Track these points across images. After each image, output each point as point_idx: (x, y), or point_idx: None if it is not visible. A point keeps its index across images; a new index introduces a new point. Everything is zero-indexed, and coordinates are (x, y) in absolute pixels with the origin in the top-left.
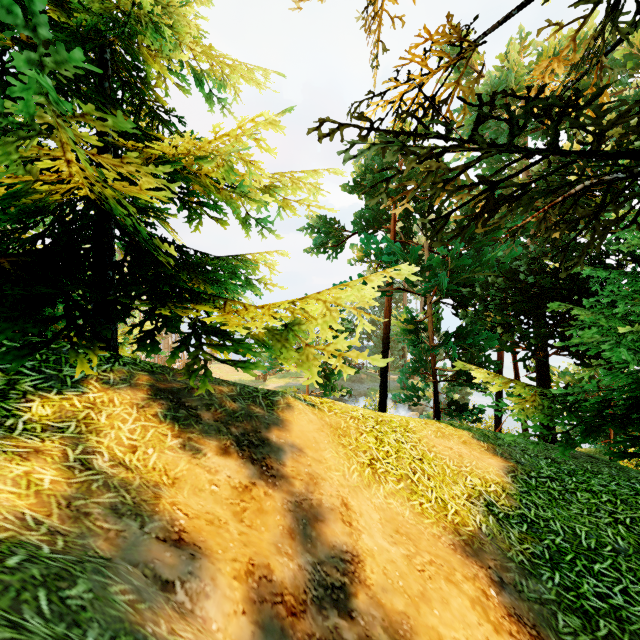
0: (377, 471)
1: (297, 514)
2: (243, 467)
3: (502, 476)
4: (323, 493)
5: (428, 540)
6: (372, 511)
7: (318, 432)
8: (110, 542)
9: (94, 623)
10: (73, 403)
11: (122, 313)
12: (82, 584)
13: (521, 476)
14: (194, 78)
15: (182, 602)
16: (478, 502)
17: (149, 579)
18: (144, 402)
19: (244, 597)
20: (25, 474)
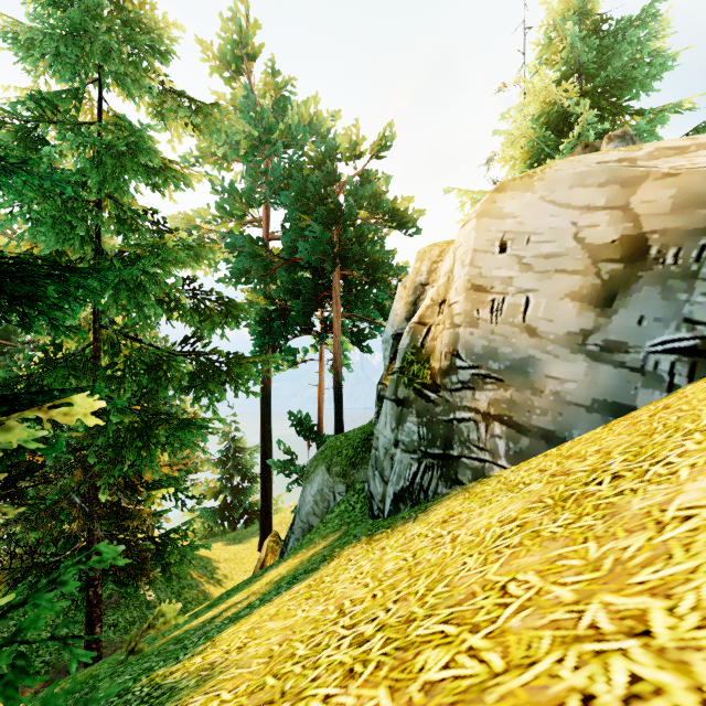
0: None
1: None
2: None
3: None
4: None
5: None
6: None
7: None
8: None
9: None
10: None
11: None
12: None
13: None
14: None
15: None
16: None
17: None
18: None
19: None
20: None
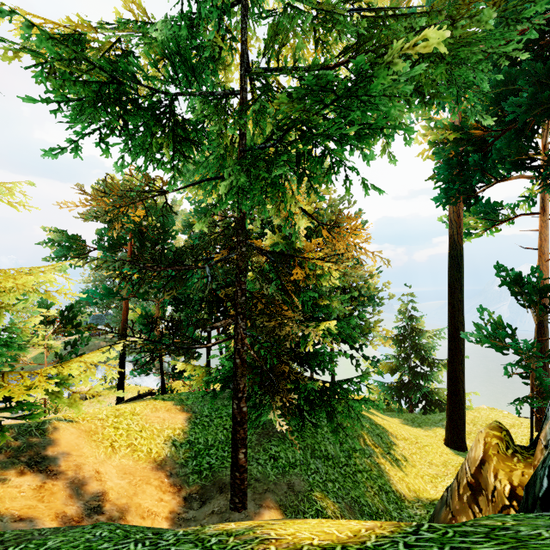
0: (115, 447)
1: (72, 487)
2: (36, 477)
3: (184, 423)
4: (85, 471)
5: (140, 471)
6: (112, 469)
7: (78, 438)
8: None
9: None
10: None
11: None
12: None
13: (193, 420)
14: None
15: None
16: (169, 442)
17: None
18: None
19: (58, 524)
20: None
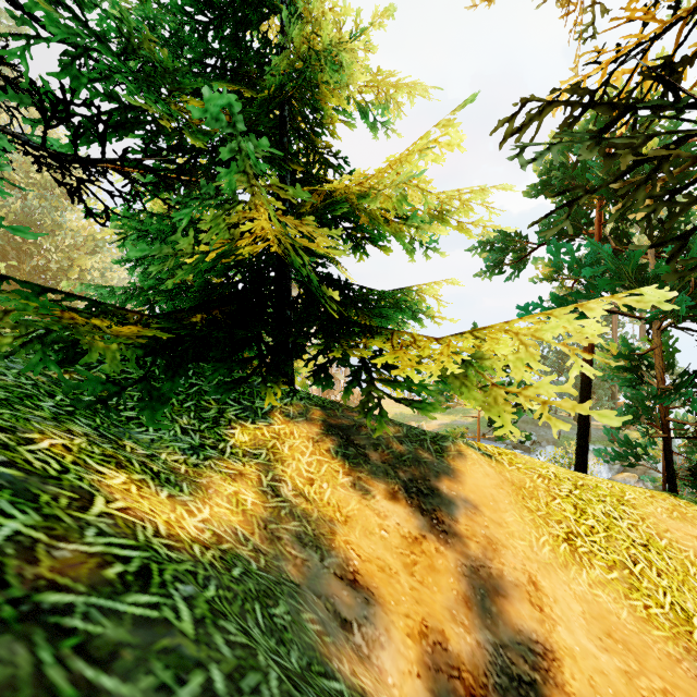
0: (577, 549)
1: (473, 581)
2: (412, 516)
3: None
4: (504, 563)
5: (659, 659)
6: (571, 599)
7: (496, 489)
8: (297, 569)
9: (294, 645)
10: (263, 433)
11: (298, 350)
12: (282, 605)
13: None
14: (359, 111)
15: (359, 645)
16: None
17: (330, 613)
18: (318, 437)
19: (418, 659)
20: (234, 493)
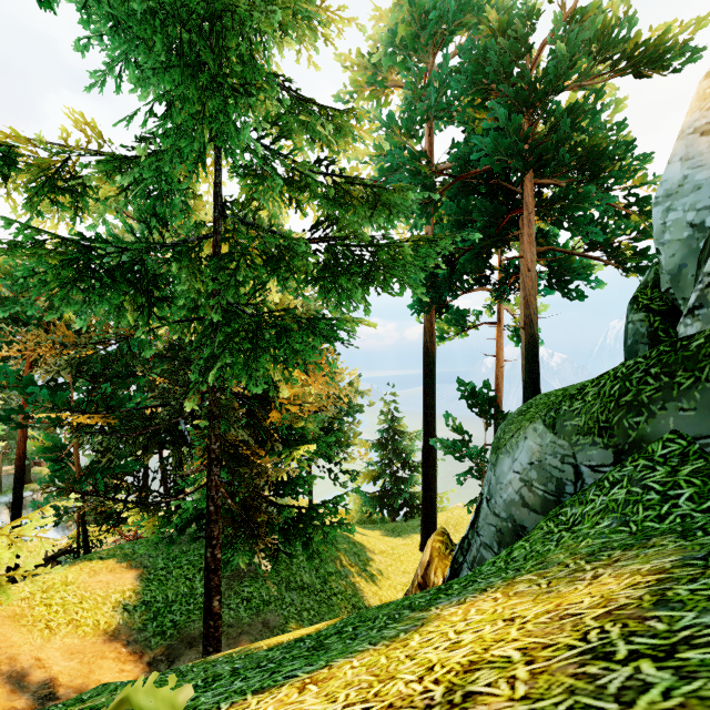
0: (53, 628)
1: (12, 681)
2: None
3: (135, 583)
4: (23, 662)
5: (91, 647)
6: (55, 652)
7: (2, 627)
8: None
9: None
10: None
11: None
12: None
13: (146, 576)
14: None
15: None
16: (119, 608)
17: None
18: None
19: None
20: None
